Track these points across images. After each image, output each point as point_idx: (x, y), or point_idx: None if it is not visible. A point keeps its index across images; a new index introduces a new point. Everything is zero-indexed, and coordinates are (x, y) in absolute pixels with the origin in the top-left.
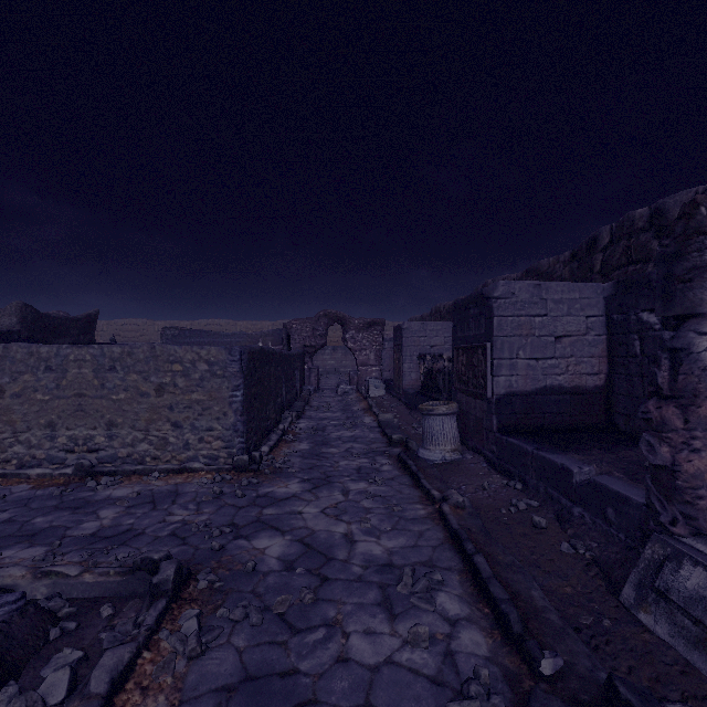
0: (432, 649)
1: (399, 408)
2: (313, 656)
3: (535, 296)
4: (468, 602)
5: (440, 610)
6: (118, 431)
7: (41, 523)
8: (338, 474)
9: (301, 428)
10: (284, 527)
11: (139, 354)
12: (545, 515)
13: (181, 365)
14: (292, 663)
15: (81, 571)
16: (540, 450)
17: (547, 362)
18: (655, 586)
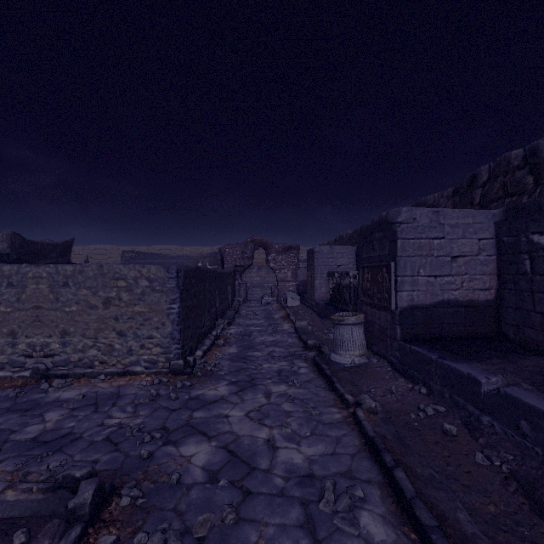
0: None
1: (311, 316)
2: None
3: (433, 221)
4: (393, 524)
5: (364, 534)
6: (71, 339)
7: None
8: (261, 376)
9: (231, 333)
10: (211, 432)
11: (89, 271)
12: (452, 421)
13: (125, 281)
14: None
15: (4, 488)
16: (444, 358)
17: (444, 279)
18: None
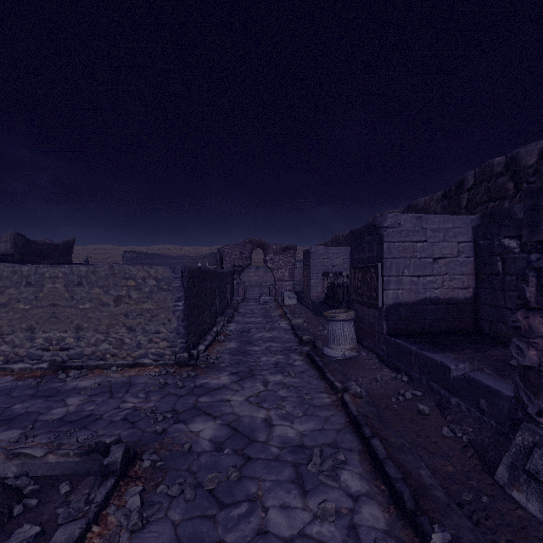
0: (338, 522)
1: (307, 314)
2: (237, 529)
3: (417, 226)
4: (367, 479)
5: (344, 486)
6: (84, 333)
7: (19, 409)
8: (260, 368)
9: (230, 330)
10: (215, 413)
11: (101, 272)
12: (427, 403)
13: (134, 281)
14: (219, 535)
15: (45, 453)
16: (422, 349)
17: (426, 279)
18: (526, 468)
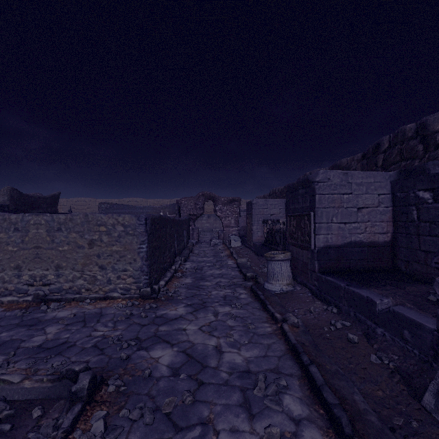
0: None
1: (250, 254)
2: None
3: (343, 181)
4: (307, 404)
5: (286, 410)
6: (63, 271)
7: (5, 337)
8: (211, 300)
9: (186, 268)
10: (173, 341)
11: (77, 219)
12: (355, 332)
13: (105, 227)
14: None
15: (22, 379)
16: (350, 286)
17: (352, 225)
18: None
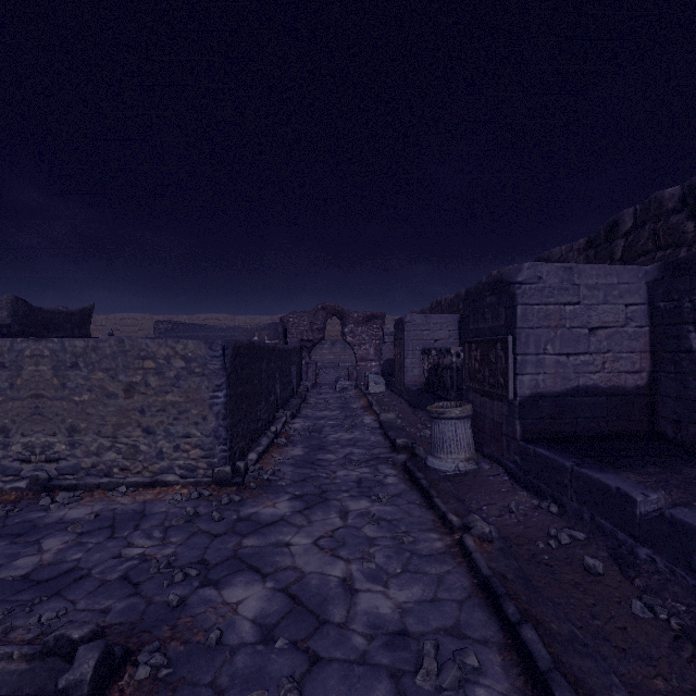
0: None
1: (401, 406)
2: None
3: (565, 281)
4: None
5: None
6: (81, 437)
7: None
8: (335, 488)
9: (295, 429)
10: (266, 567)
11: (106, 348)
12: (596, 553)
13: (154, 361)
14: None
15: None
16: (582, 466)
17: (579, 358)
18: None
